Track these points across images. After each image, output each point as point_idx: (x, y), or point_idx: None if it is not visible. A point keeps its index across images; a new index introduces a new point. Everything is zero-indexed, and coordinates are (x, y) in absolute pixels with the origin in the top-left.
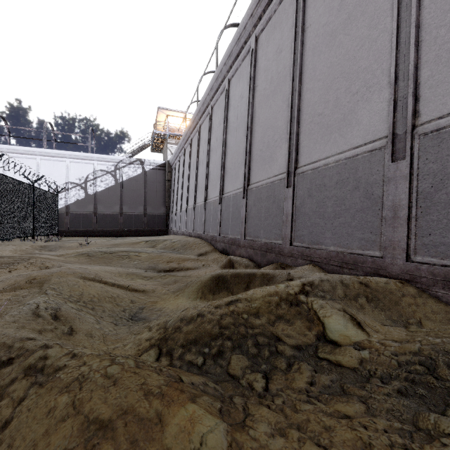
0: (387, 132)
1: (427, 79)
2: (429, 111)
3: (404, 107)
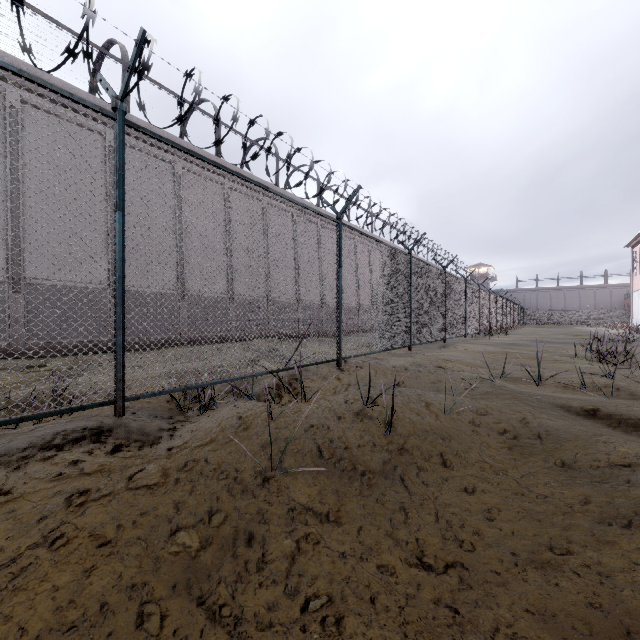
0: (5, 274)
1: (28, 257)
2: (30, 273)
3: (18, 266)
